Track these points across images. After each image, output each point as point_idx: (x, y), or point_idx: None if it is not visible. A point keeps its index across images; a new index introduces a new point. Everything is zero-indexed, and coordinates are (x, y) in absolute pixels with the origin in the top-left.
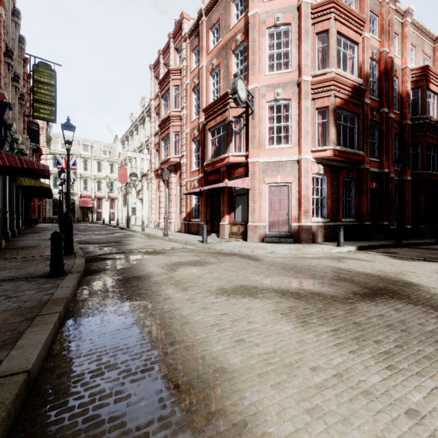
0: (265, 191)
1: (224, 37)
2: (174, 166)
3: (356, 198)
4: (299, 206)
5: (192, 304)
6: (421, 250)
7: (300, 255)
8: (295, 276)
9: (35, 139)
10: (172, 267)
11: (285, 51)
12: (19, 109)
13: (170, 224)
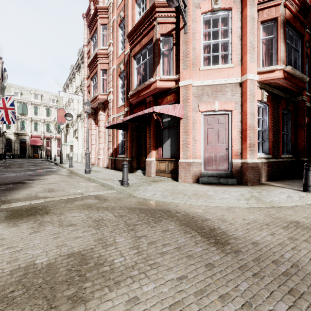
0: (199, 121)
1: None
2: (103, 104)
3: (293, 132)
4: (242, 138)
5: None
6: None
7: (278, 215)
8: None
9: None
10: None
11: None
12: None
13: (98, 160)
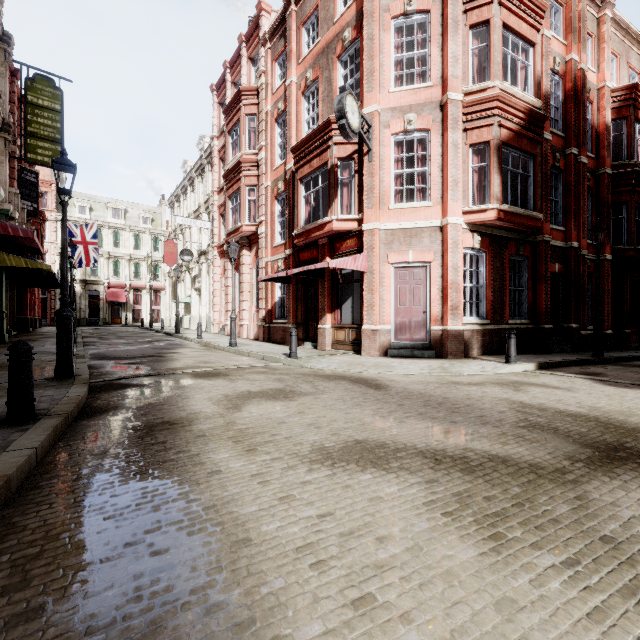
0: (389, 275)
1: (324, 35)
2: (248, 239)
3: (531, 286)
4: (443, 299)
5: (262, 488)
6: (638, 368)
7: (449, 378)
8: (450, 419)
9: (31, 196)
10: (236, 401)
11: (421, 55)
12: (2, 147)
13: (241, 328)
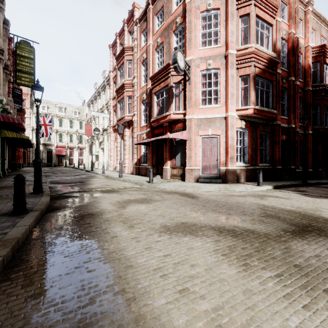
0: (199, 141)
1: (166, 20)
2: (128, 123)
3: (270, 147)
4: (226, 153)
5: (137, 244)
6: (324, 188)
7: (229, 193)
8: (228, 212)
9: (18, 101)
10: (123, 204)
11: (215, 31)
12: (4, 77)
13: (124, 168)
